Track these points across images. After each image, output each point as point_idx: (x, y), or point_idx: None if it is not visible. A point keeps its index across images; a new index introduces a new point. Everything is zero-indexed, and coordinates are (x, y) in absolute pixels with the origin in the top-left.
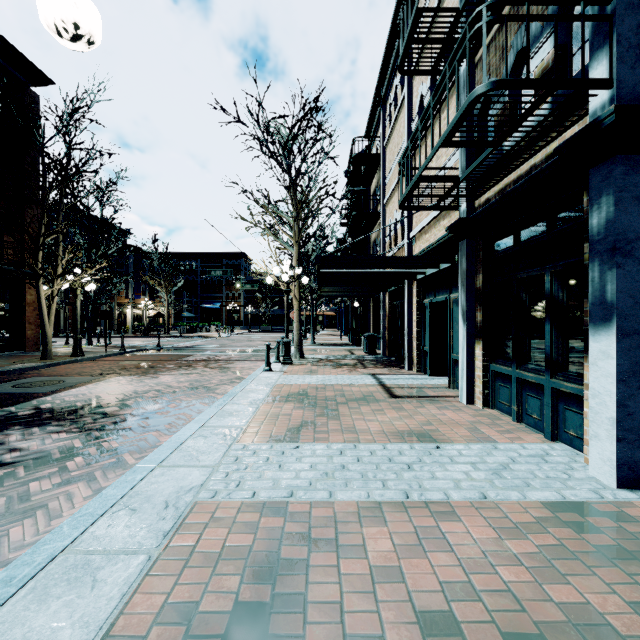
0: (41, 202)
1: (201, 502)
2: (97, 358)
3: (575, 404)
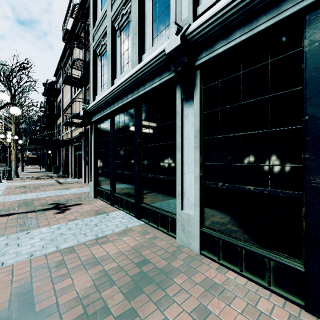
0: None
1: None
2: None
3: None
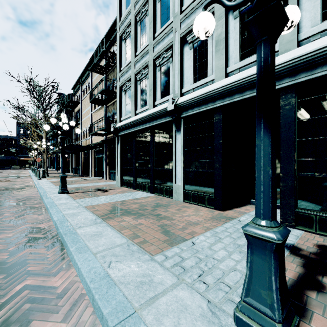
0: None
1: None
2: None
3: None
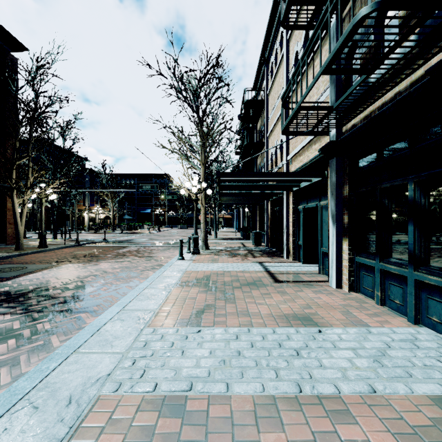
0: (14, 134)
1: (104, 396)
2: (57, 249)
3: (438, 294)
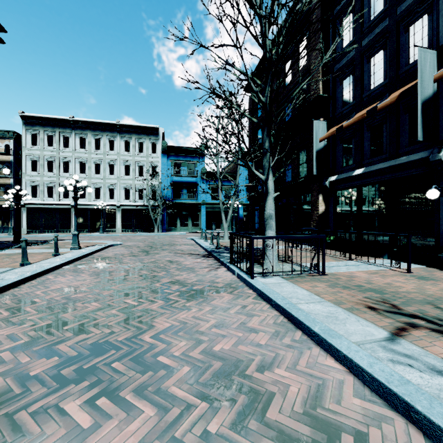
0: None
1: None
2: None
3: (6, 229)
